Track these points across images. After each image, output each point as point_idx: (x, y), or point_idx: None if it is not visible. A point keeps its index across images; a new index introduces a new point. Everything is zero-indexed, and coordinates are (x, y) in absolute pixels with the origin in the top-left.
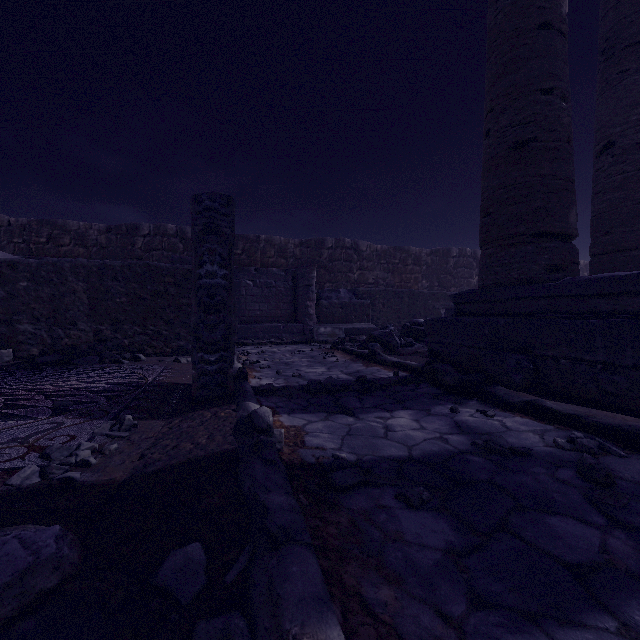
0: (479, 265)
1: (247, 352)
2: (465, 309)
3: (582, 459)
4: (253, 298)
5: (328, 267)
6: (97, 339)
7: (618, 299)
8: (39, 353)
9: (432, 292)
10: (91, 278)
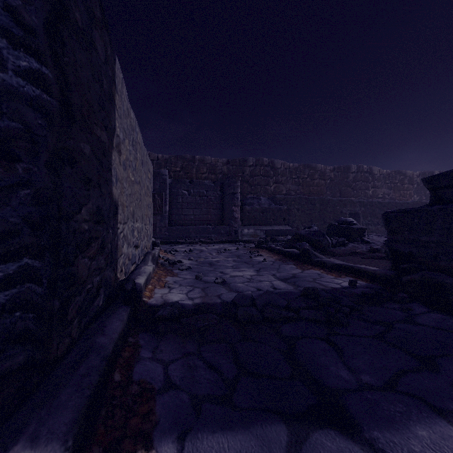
0: None
1: (175, 250)
2: None
3: None
4: (188, 205)
5: (249, 181)
6: None
7: None
8: None
9: (340, 199)
10: None
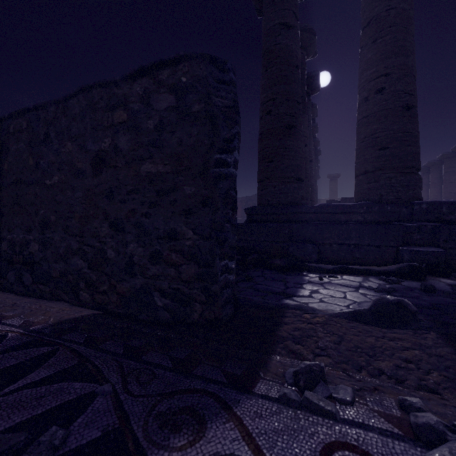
0: (259, 191)
1: None
2: (257, 218)
3: (424, 284)
4: None
5: None
6: None
7: (348, 215)
8: None
9: None
10: None
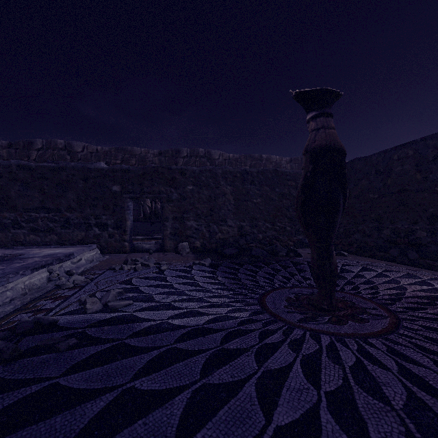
0: None
1: None
2: None
3: None
4: None
5: None
6: (239, 234)
7: None
8: (200, 245)
9: None
10: (235, 182)
